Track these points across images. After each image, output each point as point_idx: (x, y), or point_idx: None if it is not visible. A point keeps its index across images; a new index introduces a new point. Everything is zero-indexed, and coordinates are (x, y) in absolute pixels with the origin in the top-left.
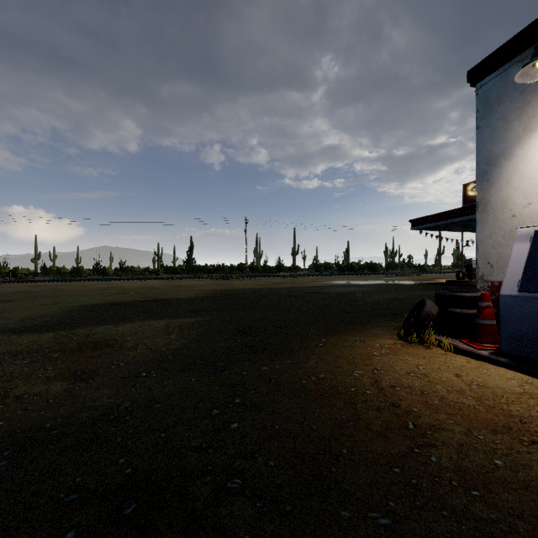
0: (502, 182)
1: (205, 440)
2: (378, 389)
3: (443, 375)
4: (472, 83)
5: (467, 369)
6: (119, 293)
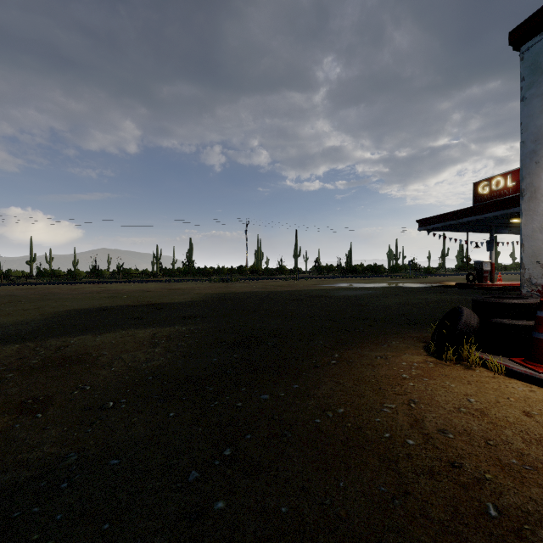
0: None
1: (170, 538)
2: (423, 436)
3: (507, 412)
4: (515, 46)
5: (536, 403)
6: (111, 297)
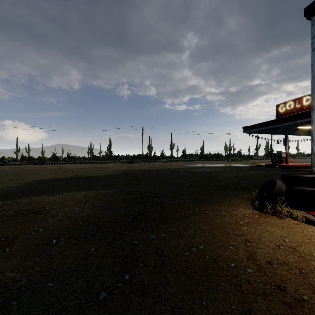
0: None
1: None
2: (257, 266)
3: (311, 249)
4: (308, 17)
5: None
6: (62, 172)
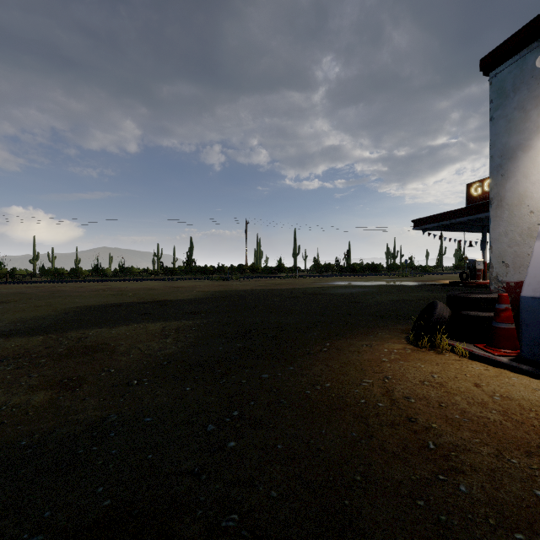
0: (518, 176)
1: (198, 462)
2: (391, 401)
3: (461, 384)
4: (485, 72)
5: (487, 378)
6: (117, 295)
